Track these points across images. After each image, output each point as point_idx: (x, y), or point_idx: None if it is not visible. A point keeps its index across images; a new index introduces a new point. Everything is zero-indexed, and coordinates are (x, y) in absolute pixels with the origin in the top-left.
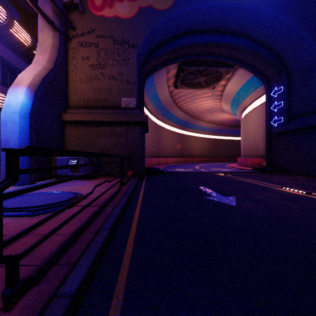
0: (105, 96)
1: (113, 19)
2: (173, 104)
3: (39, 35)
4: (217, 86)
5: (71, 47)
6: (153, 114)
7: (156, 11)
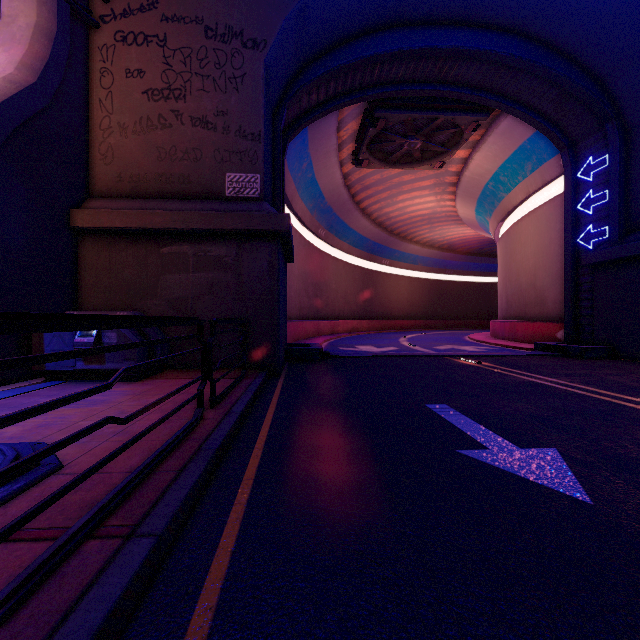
0: (184, 167)
1: None
2: (350, 205)
3: None
4: (448, 163)
5: (98, 44)
6: (308, 225)
7: None
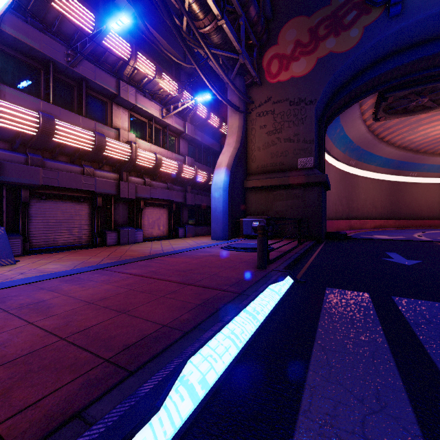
0: (281, 159)
1: (289, 81)
2: (374, 141)
3: (229, 121)
4: None
5: (250, 119)
6: (341, 160)
7: (338, 56)
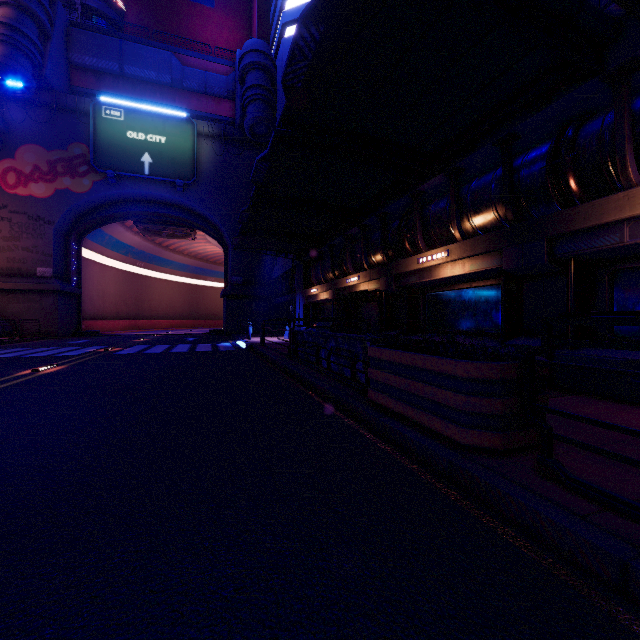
0: (19, 265)
1: (28, 197)
2: (159, 249)
3: None
4: (203, 235)
5: None
6: (124, 262)
7: (74, 194)
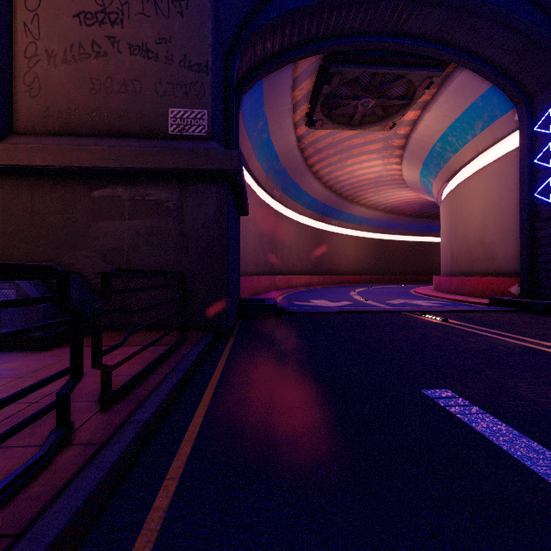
0: (121, 101)
1: None
2: (303, 168)
3: None
4: (397, 125)
5: None
6: (264, 185)
7: None
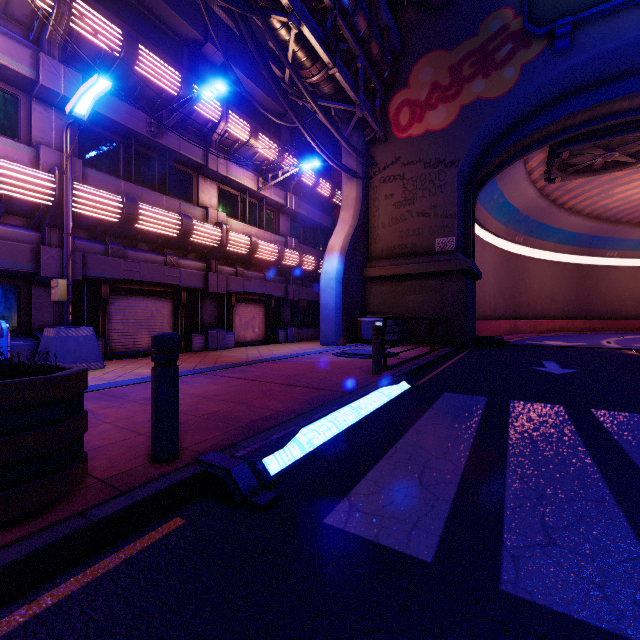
0: (413, 239)
1: (424, 136)
2: (550, 209)
3: (343, 189)
4: None
5: (372, 186)
6: (503, 236)
7: (487, 103)
